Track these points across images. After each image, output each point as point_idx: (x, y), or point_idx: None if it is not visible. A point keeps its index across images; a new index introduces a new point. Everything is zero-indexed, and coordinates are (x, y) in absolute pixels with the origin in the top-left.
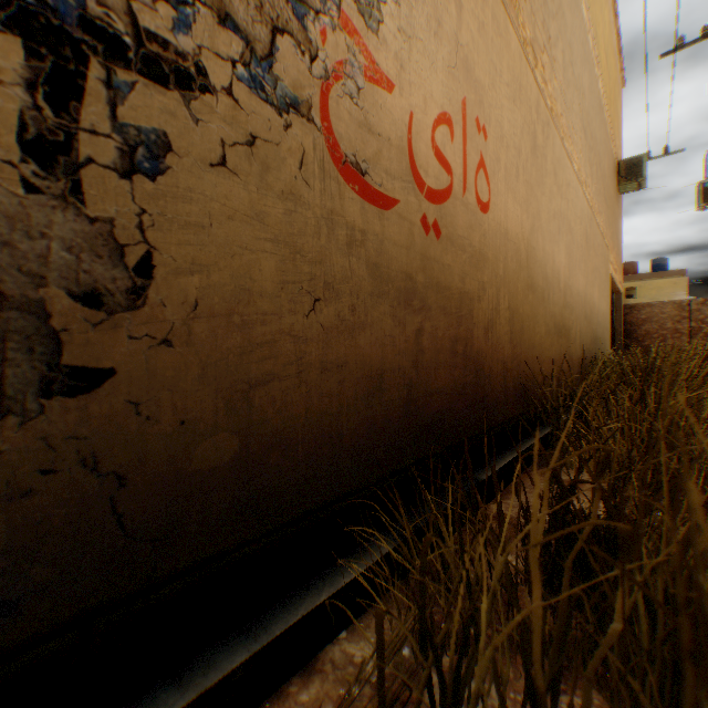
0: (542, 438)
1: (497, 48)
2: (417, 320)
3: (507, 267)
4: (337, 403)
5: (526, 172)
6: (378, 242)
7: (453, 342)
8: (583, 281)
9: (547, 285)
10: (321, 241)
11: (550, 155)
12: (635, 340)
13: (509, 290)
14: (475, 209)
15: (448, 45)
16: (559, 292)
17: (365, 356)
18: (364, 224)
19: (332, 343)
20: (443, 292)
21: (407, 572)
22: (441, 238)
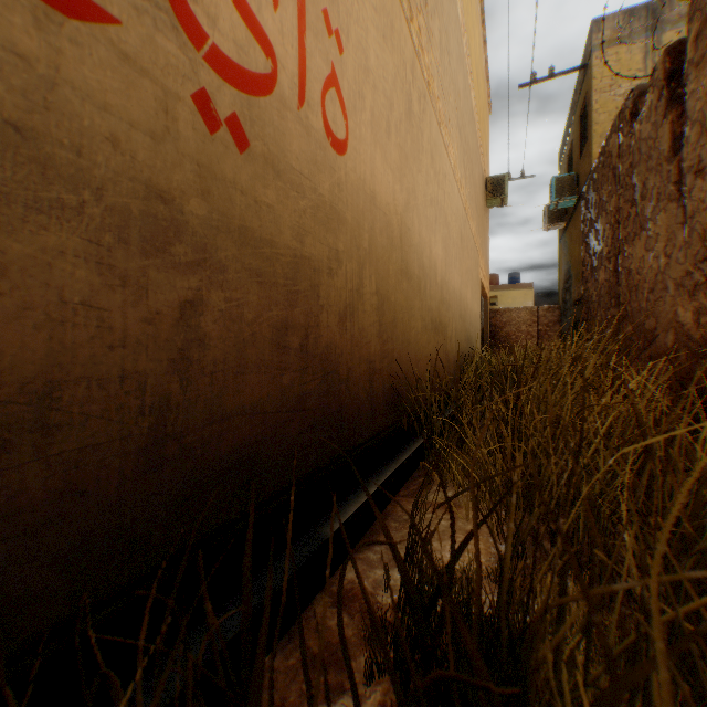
0: (417, 450)
1: None
2: (186, 283)
3: (374, 240)
4: None
5: (399, 134)
6: (35, 80)
7: (278, 330)
8: (459, 280)
9: (424, 276)
10: None
11: (427, 133)
12: (500, 340)
13: (377, 270)
14: (323, 142)
15: None
16: (436, 286)
17: None
18: None
19: None
20: (256, 246)
21: None
22: (253, 156)
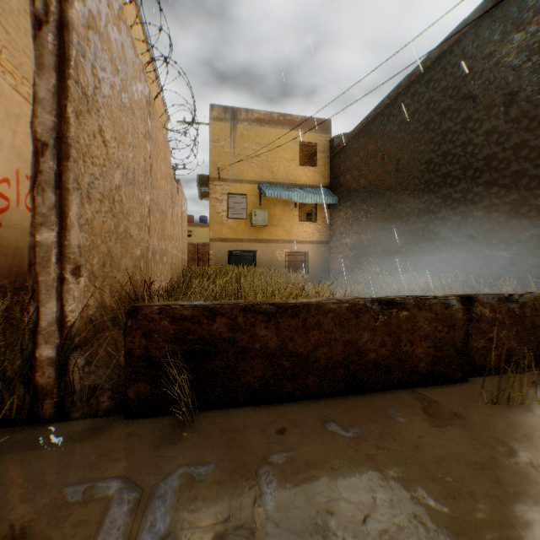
0: None
1: None
2: None
3: None
4: None
5: None
6: None
7: (11, 267)
8: None
9: None
10: None
11: None
12: None
13: None
14: (27, 211)
15: (9, 150)
16: None
17: None
18: None
19: None
20: (5, 247)
21: None
22: (4, 226)
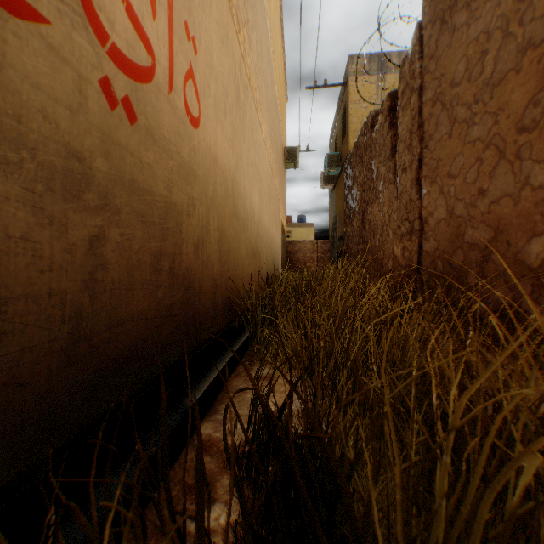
0: (244, 342)
1: None
2: (94, 222)
3: (216, 191)
4: None
5: (232, 114)
6: None
7: (155, 257)
8: (268, 220)
9: (247, 217)
10: None
11: (249, 114)
12: (293, 263)
13: (218, 213)
14: (184, 118)
15: None
16: (254, 224)
17: None
18: None
19: None
20: (140, 194)
21: None
22: (139, 127)
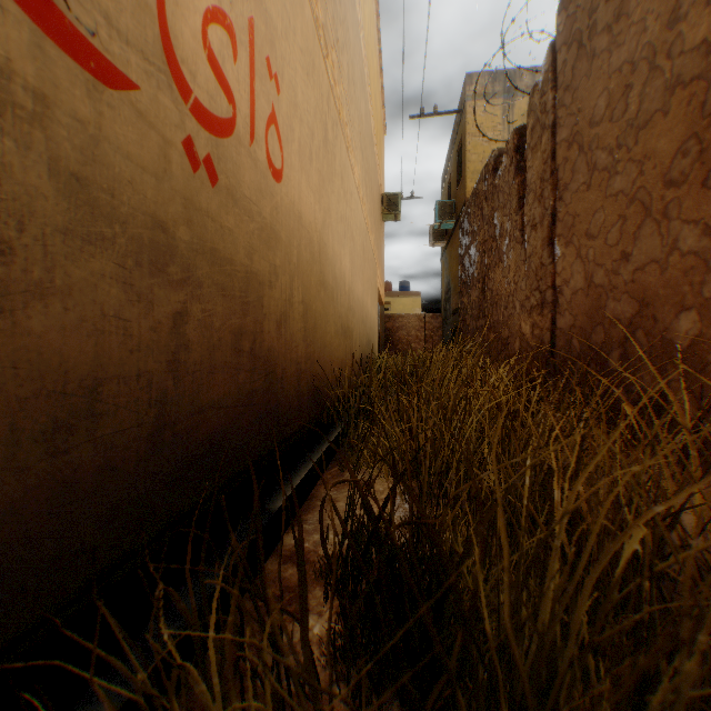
0: (334, 441)
1: None
2: (177, 297)
3: (301, 255)
4: None
5: (318, 160)
6: (88, 139)
7: (236, 336)
8: (362, 288)
9: (336, 286)
10: None
11: (339, 157)
12: (393, 344)
13: (303, 282)
14: (265, 171)
15: None
16: (345, 294)
17: (48, 353)
18: (45, 83)
19: None
20: (221, 265)
21: None
22: (219, 187)
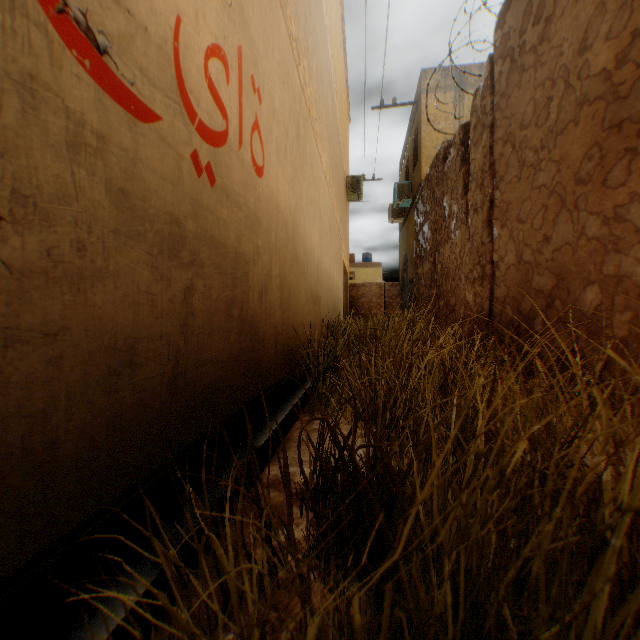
0: (305, 393)
1: (270, 21)
2: (187, 276)
3: (278, 236)
4: (47, 394)
5: (292, 154)
6: (129, 162)
7: (228, 305)
8: (329, 261)
9: (307, 260)
10: (6, 117)
11: (309, 149)
12: (357, 309)
13: (280, 258)
14: (250, 169)
15: None
16: (314, 267)
17: (105, 319)
18: (103, 125)
19: (34, 297)
20: (217, 248)
21: (171, 617)
22: (216, 187)
